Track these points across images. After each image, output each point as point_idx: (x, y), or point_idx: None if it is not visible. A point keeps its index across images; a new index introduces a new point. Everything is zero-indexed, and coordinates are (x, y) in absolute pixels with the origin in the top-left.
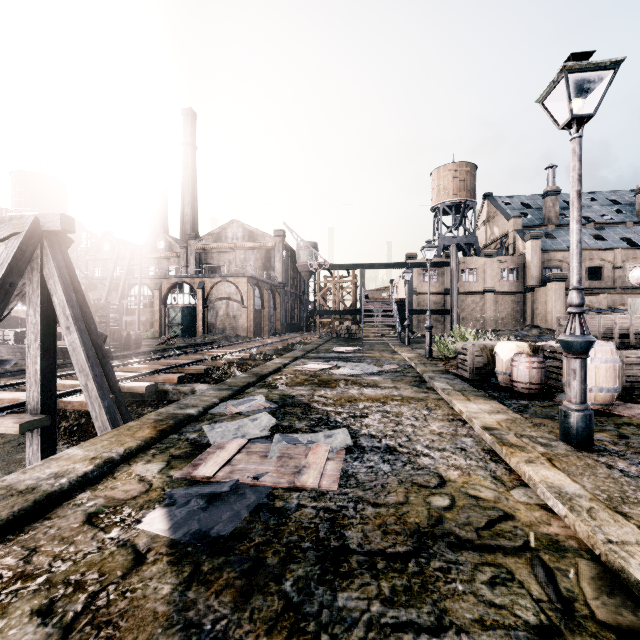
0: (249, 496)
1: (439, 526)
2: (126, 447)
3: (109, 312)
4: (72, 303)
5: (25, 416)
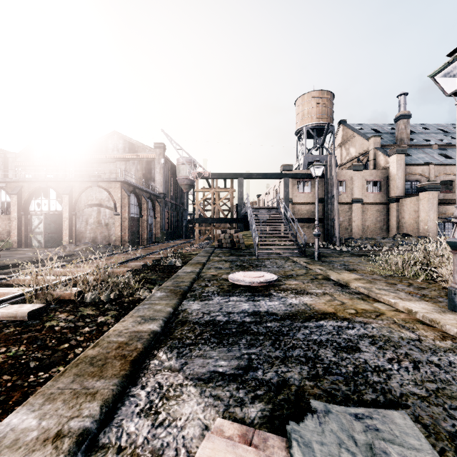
0: None
1: None
2: None
3: None
4: None
5: None
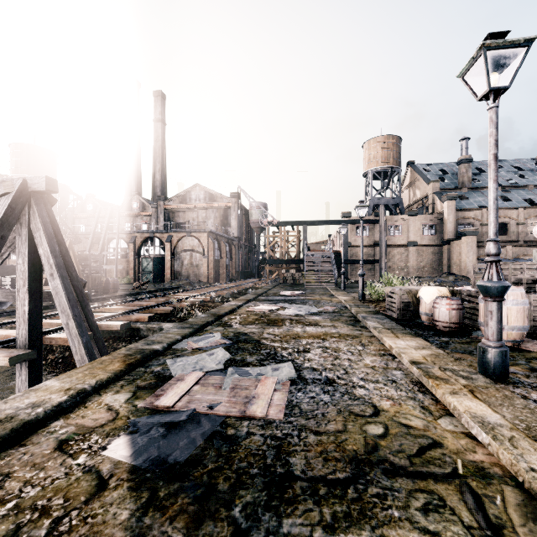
0: (204, 424)
1: (375, 453)
2: (98, 379)
3: (91, 261)
4: (55, 253)
5: (15, 350)
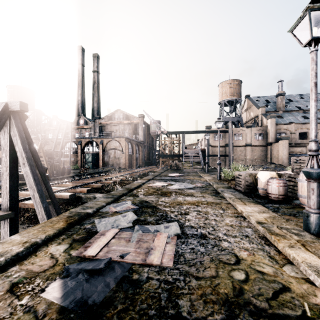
0: (117, 270)
1: (241, 296)
2: (46, 234)
3: (53, 156)
4: (26, 150)
5: (0, 212)
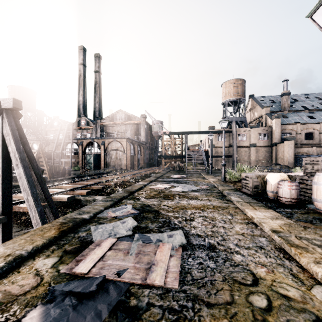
0: (111, 293)
1: None
2: (34, 245)
3: (54, 156)
4: (20, 150)
5: None
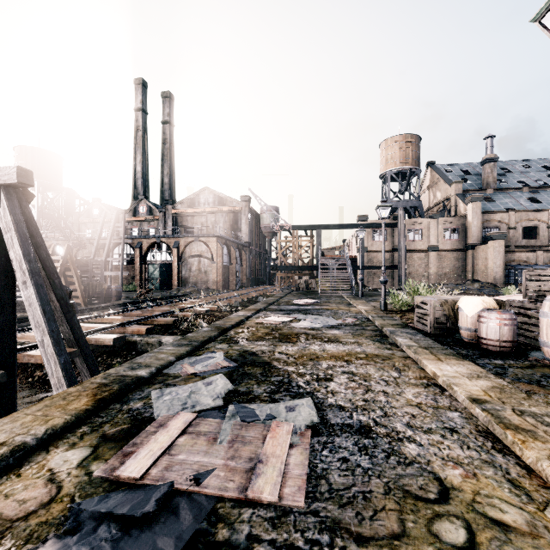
0: (183, 516)
1: None
2: (49, 426)
3: (91, 268)
4: (29, 257)
5: None
